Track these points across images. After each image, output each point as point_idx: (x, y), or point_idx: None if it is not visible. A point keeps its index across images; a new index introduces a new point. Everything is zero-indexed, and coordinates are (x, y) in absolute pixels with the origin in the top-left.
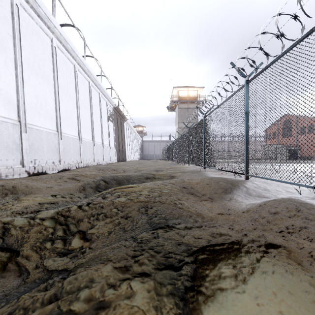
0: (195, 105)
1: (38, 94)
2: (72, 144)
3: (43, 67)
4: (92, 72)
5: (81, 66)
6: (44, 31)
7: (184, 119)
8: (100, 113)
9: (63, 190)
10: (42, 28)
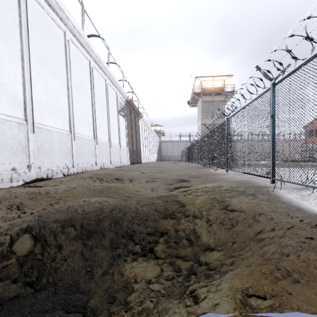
0: (221, 97)
1: None
2: (57, 142)
3: None
4: (94, 48)
5: (76, 36)
6: None
7: (209, 114)
8: (106, 104)
9: None
10: None
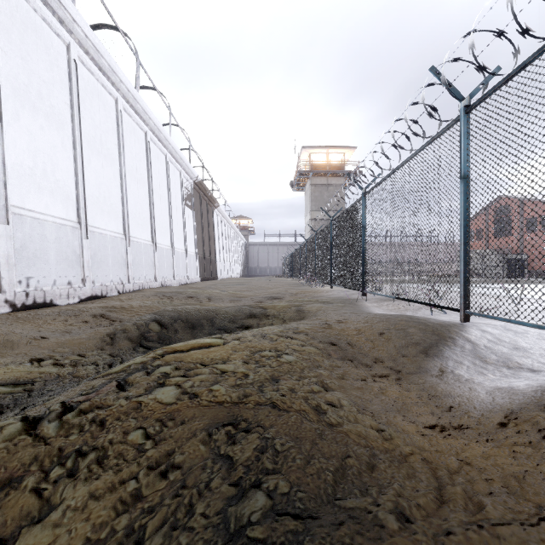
0: (340, 180)
1: (36, 149)
2: (111, 249)
3: (49, 97)
4: (152, 114)
5: (130, 102)
6: (52, 28)
7: (321, 205)
8: (167, 192)
9: (65, 345)
10: (46, 20)
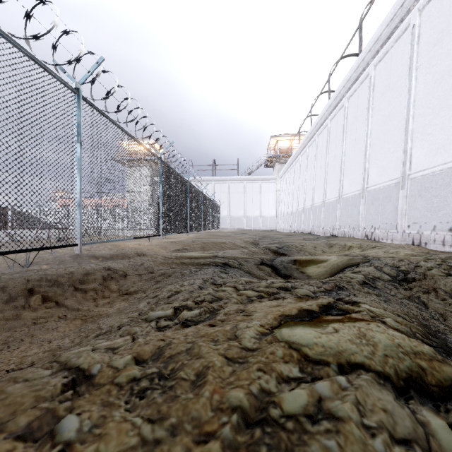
0: None
1: None
2: None
3: None
4: None
5: None
6: None
7: None
8: None
9: None
10: None
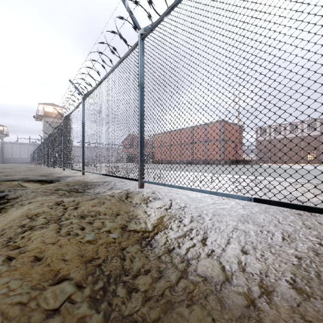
0: (60, 120)
1: None
2: None
3: None
4: None
5: None
6: None
7: (50, 130)
8: None
9: None
10: None
